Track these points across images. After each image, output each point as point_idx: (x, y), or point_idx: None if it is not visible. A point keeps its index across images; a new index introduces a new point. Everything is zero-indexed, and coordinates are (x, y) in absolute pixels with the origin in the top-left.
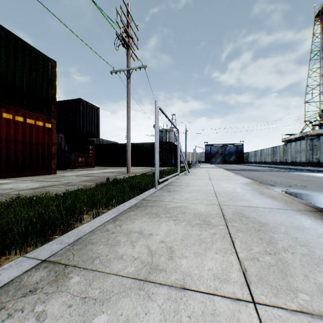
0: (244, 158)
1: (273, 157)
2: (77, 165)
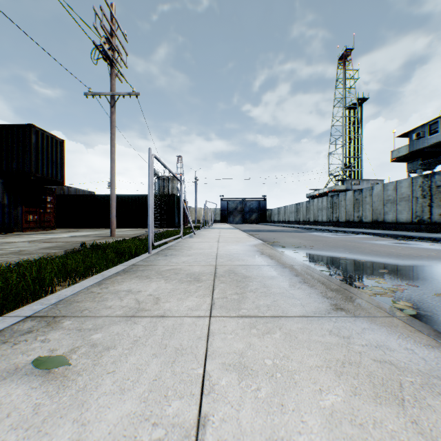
0: (267, 217)
1: (297, 216)
2: (26, 226)
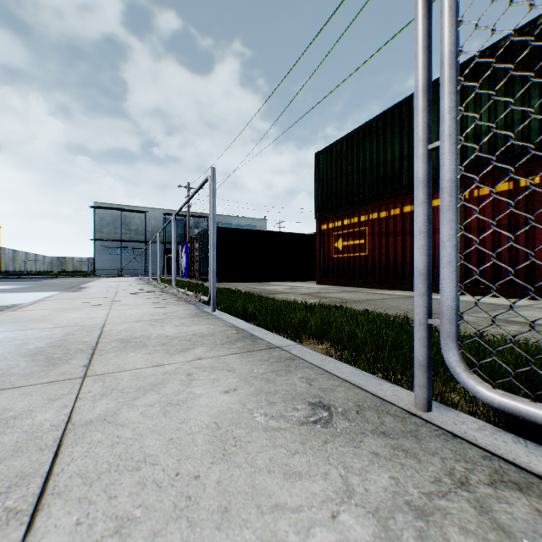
0: None
1: None
2: None
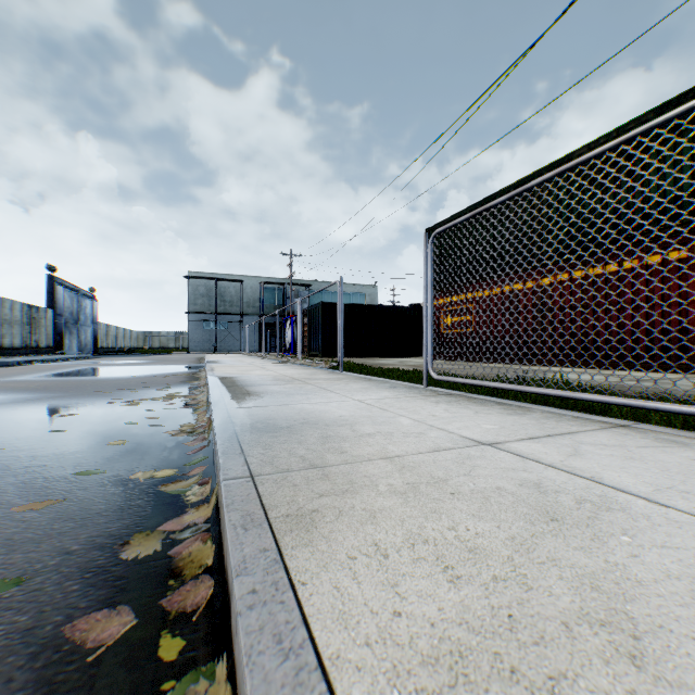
0: None
1: None
2: None
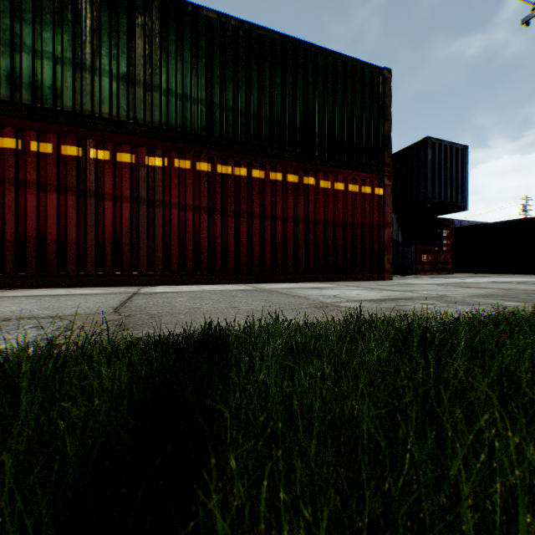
0: None
1: None
2: (418, 268)
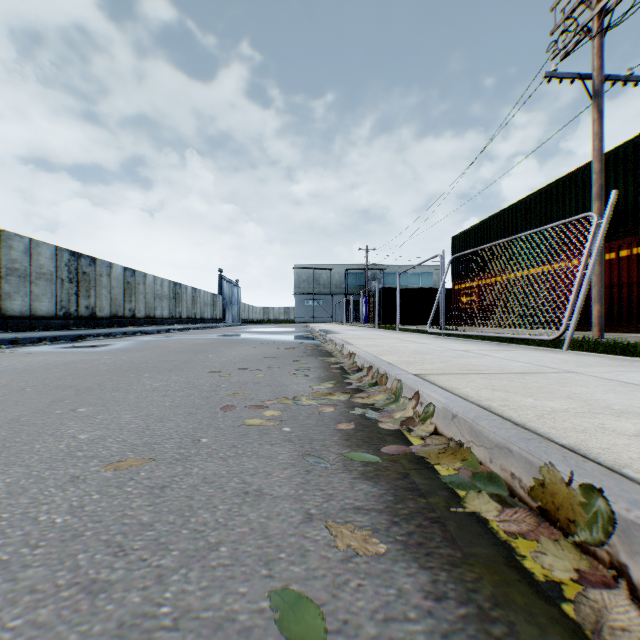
0: None
1: None
2: None
